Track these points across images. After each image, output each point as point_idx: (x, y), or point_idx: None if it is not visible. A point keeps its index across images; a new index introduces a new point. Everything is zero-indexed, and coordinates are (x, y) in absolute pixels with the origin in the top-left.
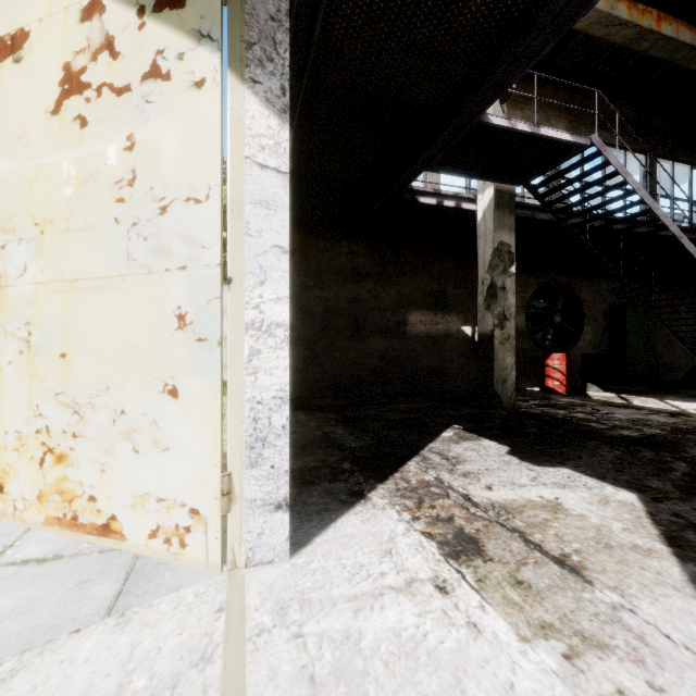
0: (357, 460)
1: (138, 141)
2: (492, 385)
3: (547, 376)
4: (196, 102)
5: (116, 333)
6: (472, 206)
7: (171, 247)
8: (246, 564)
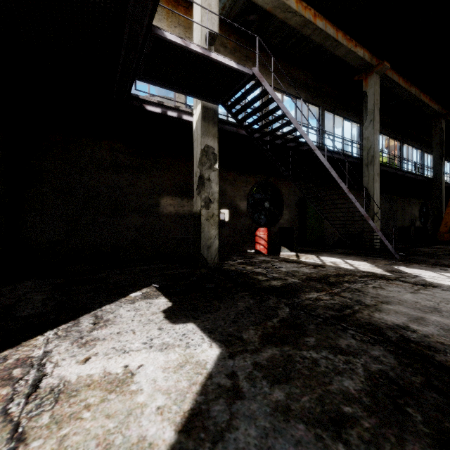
0: None
1: None
2: (200, 250)
3: (256, 242)
4: None
5: None
6: (191, 118)
7: None
8: None
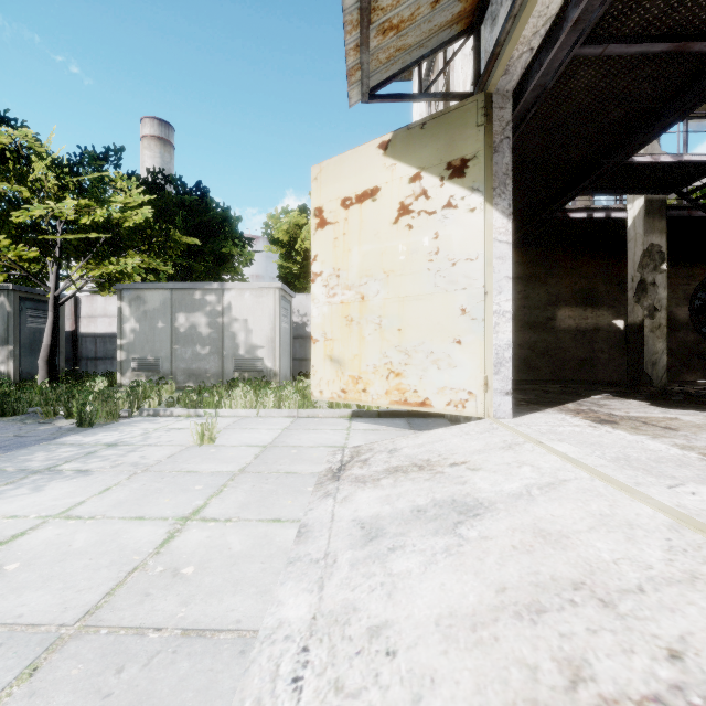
0: (529, 402)
1: (440, 235)
2: (641, 367)
3: None
4: (471, 218)
5: (428, 318)
6: (622, 214)
7: (457, 280)
8: (493, 417)
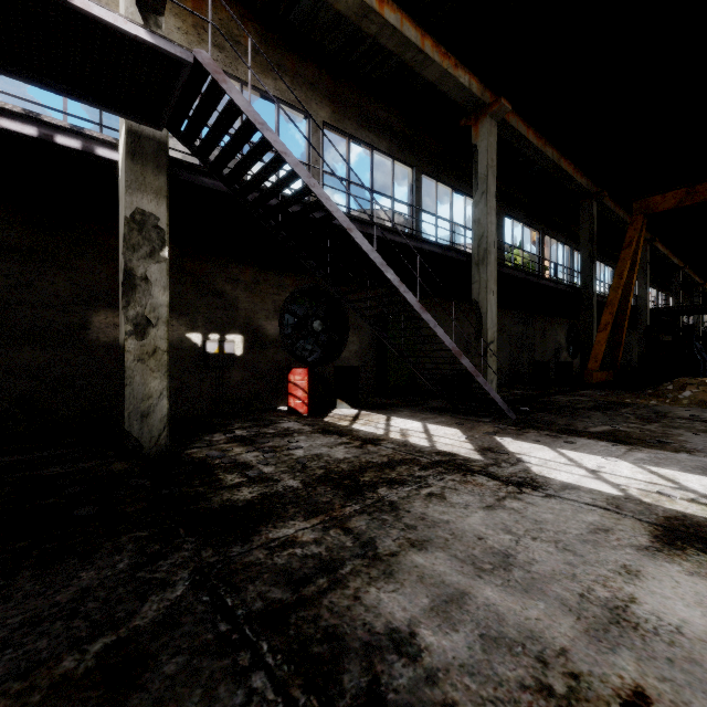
0: None
1: None
2: (124, 423)
3: (290, 394)
4: None
5: None
6: (118, 155)
7: None
8: None
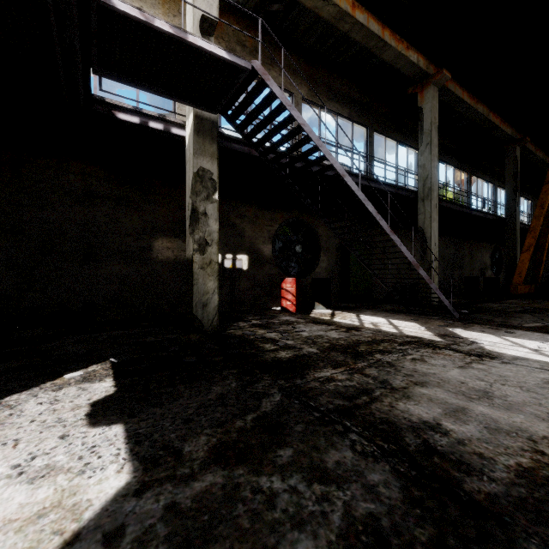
0: None
1: None
2: (192, 309)
3: (282, 297)
4: None
5: None
6: (184, 132)
7: None
8: None
